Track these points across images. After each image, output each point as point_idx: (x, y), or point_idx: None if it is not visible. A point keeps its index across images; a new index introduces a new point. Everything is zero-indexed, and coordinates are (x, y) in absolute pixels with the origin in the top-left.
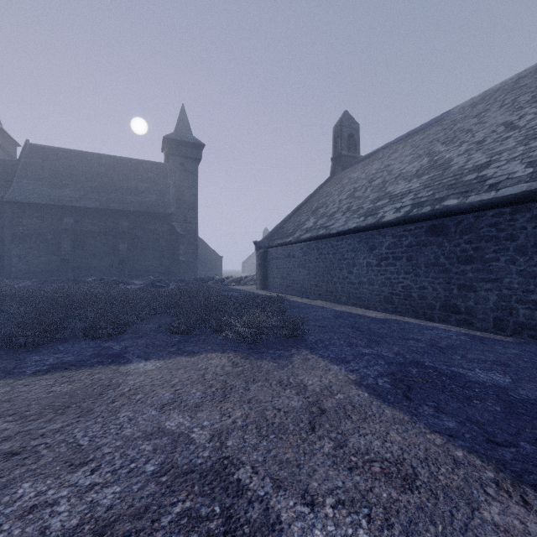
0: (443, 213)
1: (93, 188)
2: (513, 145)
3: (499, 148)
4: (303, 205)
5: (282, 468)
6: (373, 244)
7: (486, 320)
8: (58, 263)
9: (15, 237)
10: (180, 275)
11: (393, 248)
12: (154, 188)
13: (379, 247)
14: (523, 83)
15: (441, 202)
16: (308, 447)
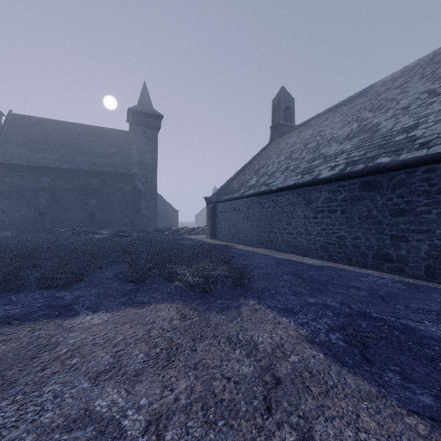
0: (376, 170)
1: (67, 152)
2: (439, 108)
3: (425, 111)
4: (246, 166)
5: None
6: (310, 199)
7: (417, 268)
8: (36, 216)
9: None
10: (142, 226)
11: (328, 202)
12: (120, 152)
13: (315, 201)
14: (439, 58)
15: (374, 160)
16: None
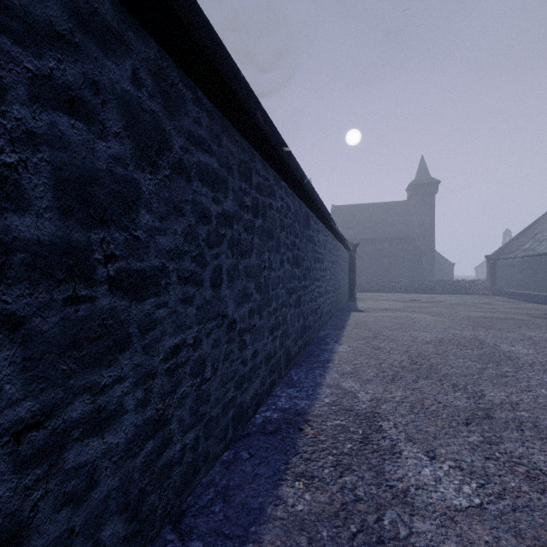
0: None
1: (366, 226)
2: None
3: None
4: (530, 227)
5: (481, 299)
6: None
7: None
8: None
9: None
10: (423, 278)
11: None
12: (403, 220)
13: None
14: None
15: None
16: (487, 299)
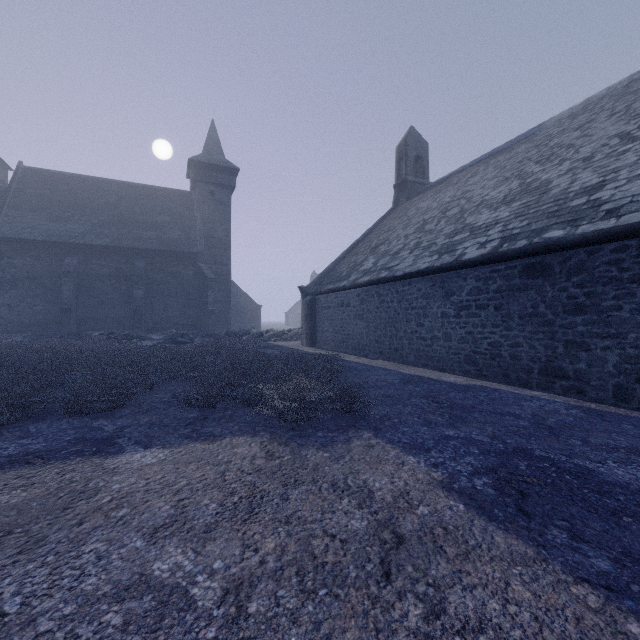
0: (544, 248)
1: (102, 221)
2: (635, 160)
3: (615, 164)
4: (359, 242)
5: None
6: (450, 289)
7: (603, 387)
8: (58, 314)
9: (4, 281)
10: (209, 328)
11: (476, 294)
12: (178, 222)
13: (458, 292)
14: (637, 87)
15: (541, 234)
16: (382, 616)
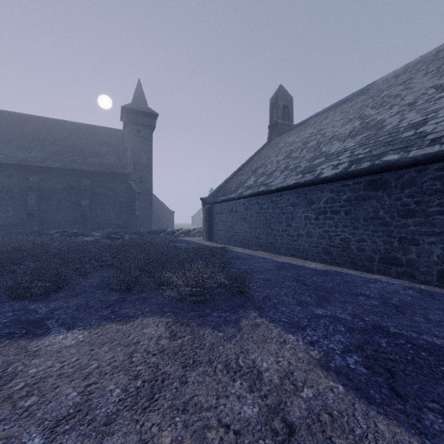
0: (384, 168)
1: (58, 150)
2: None
3: (434, 106)
4: (244, 166)
5: None
6: (312, 199)
7: (429, 273)
8: (24, 217)
9: None
10: (136, 228)
11: (331, 203)
12: (113, 151)
13: (317, 201)
14: (443, 54)
15: (381, 158)
16: None
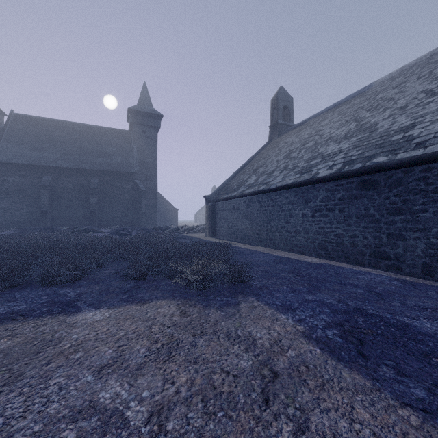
0: (373, 169)
1: (68, 151)
2: (436, 108)
3: (422, 111)
4: (245, 165)
5: None
6: (308, 198)
7: (414, 266)
8: (38, 215)
9: (1, 192)
10: (142, 224)
11: (326, 201)
12: (120, 151)
13: (314, 200)
14: (436, 58)
15: (371, 159)
16: (263, 432)
